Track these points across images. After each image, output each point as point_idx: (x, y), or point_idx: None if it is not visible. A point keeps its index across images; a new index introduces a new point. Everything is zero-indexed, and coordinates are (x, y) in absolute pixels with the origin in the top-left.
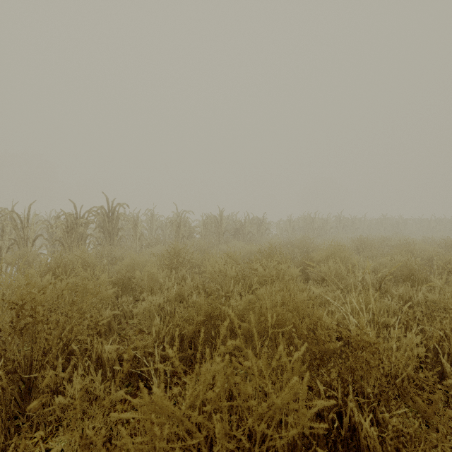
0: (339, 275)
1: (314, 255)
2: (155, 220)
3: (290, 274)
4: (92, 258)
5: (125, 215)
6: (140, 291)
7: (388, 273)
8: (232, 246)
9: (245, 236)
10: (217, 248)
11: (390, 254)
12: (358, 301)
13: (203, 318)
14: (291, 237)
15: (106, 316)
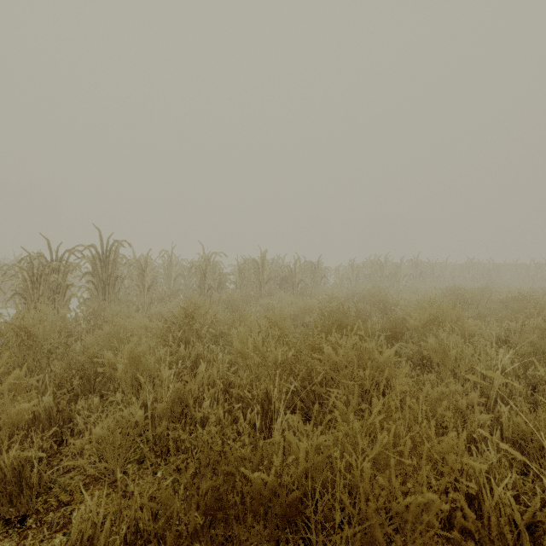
0: (457, 356)
1: (409, 319)
2: (174, 265)
3: (383, 360)
4: (40, 327)
5: (125, 258)
6: (113, 387)
7: (530, 349)
8: (278, 300)
9: (295, 287)
10: (258, 303)
11: (521, 316)
12: (535, 425)
13: (198, 522)
14: (355, 288)
15: (10, 462)
